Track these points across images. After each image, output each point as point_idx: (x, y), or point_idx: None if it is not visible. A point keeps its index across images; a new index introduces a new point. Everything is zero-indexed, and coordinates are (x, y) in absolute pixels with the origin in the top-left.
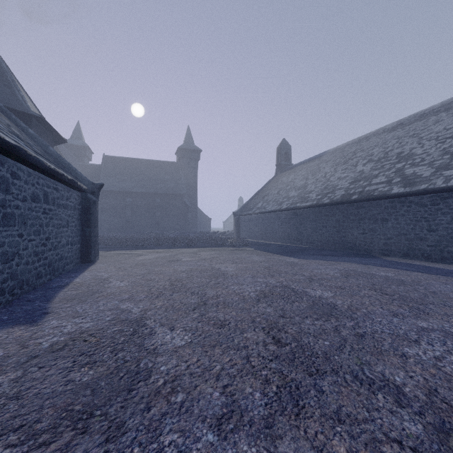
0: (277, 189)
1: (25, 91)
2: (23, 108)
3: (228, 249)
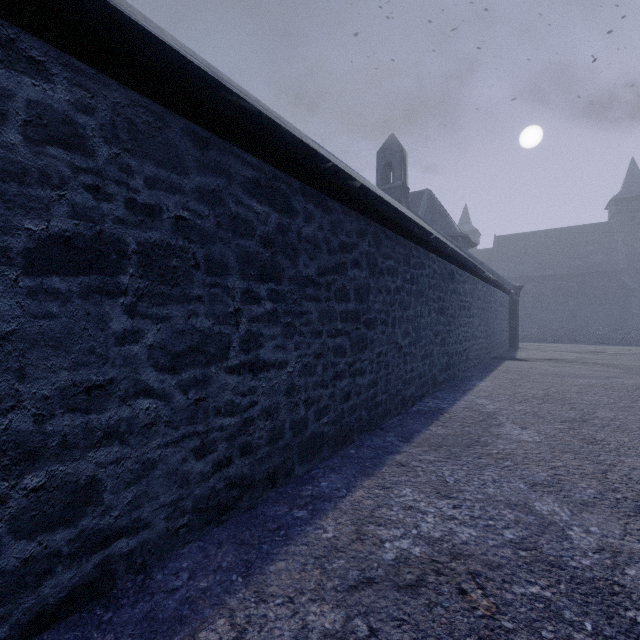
0: None
1: (448, 214)
2: (453, 232)
3: None
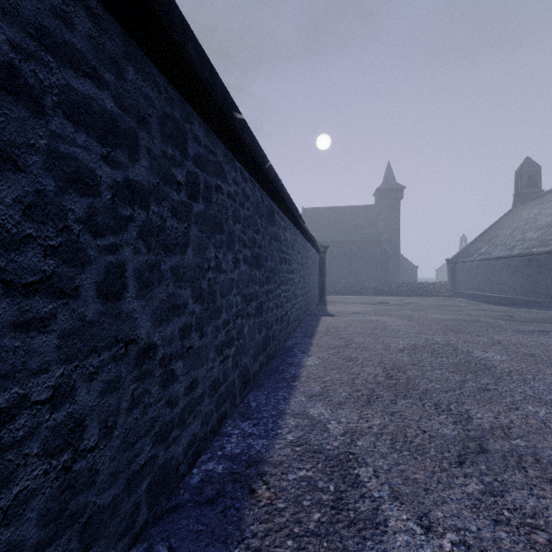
0: (511, 228)
1: None
2: None
3: (435, 298)
